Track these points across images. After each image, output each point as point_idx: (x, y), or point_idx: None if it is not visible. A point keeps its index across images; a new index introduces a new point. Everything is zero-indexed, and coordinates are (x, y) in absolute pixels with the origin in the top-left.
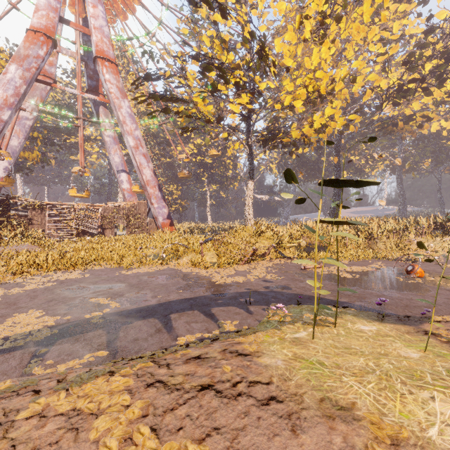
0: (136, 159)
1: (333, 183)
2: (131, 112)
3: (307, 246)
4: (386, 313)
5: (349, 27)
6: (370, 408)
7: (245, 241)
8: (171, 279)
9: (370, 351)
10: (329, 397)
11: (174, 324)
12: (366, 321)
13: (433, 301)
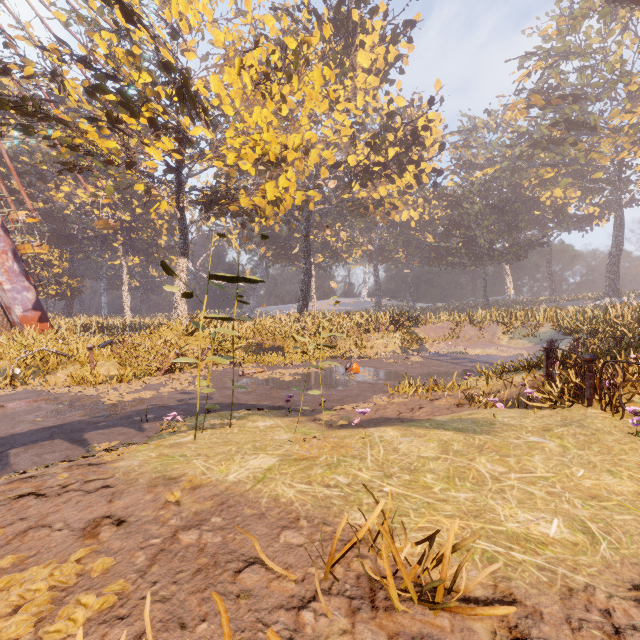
0: None
1: (225, 278)
2: None
3: (259, 347)
4: (298, 410)
5: (301, 89)
6: (197, 474)
7: (169, 343)
8: (25, 405)
9: (246, 441)
10: (165, 475)
11: (12, 460)
12: (269, 419)
13: (348, 394)
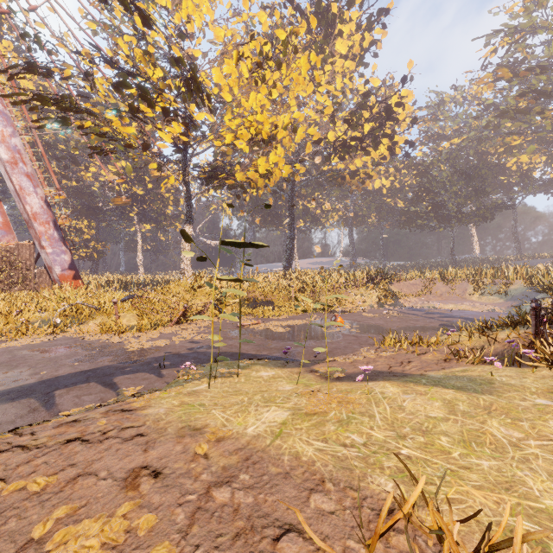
0: (12, 181)
1: (234, 244)
2: (3, 108)
3: (252, 301)
4: (294, 361)
5: (290, 75)
6: (218, 425)
7: (177, 298)
8: (65, 351)
9: (254, 391)
10: (190, 425)
11: (57, 400)
12: (270, 369)
13: (337, 346)
